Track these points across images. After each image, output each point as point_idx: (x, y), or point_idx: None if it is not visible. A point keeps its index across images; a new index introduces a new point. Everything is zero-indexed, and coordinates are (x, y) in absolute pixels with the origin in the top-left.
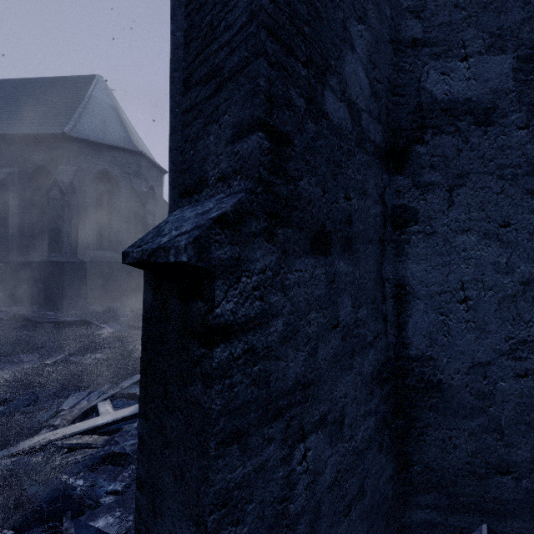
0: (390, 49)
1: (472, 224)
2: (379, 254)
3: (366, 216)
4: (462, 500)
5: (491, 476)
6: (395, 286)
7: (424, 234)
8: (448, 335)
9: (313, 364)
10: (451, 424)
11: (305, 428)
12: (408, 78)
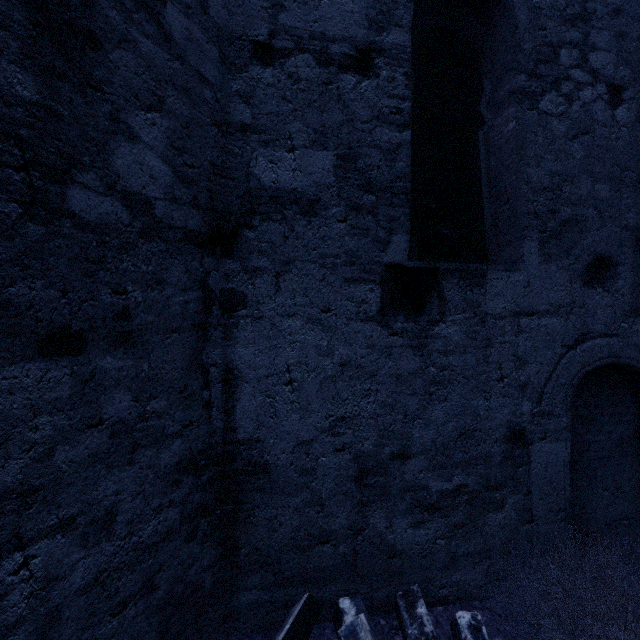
0: (214, 132)
1: (297, 309)
2: (195, 341)
3: (165, 306)
4: (287, 574)
5: (314, 547)
6: (223, 371)
7: (252, 319)
8: (275, 417)
9: (44, 469)
10: (278, 502)
11: (27, 536)
12: (237, 161)
